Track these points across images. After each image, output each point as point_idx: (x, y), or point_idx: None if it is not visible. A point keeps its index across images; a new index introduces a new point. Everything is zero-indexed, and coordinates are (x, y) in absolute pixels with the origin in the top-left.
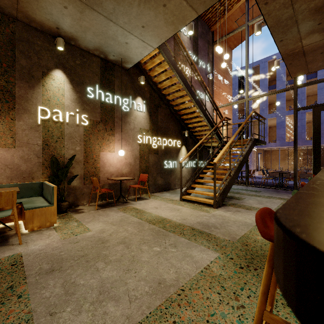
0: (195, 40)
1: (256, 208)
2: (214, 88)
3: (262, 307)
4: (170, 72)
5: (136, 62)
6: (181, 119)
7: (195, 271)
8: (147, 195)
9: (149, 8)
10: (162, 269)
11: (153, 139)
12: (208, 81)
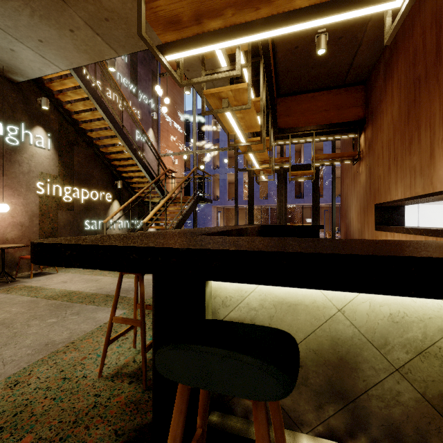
0: (133, 65)
1: None
2: (161, 130)
3: (112, 314)
4: (90, 103)
5: (33, 78)
6: (112, 165)
7: (93, 327)
8: (53, 269)
9: (48, 25)
10: (53, 334)
11: (66, 190)
12: (153, 121)
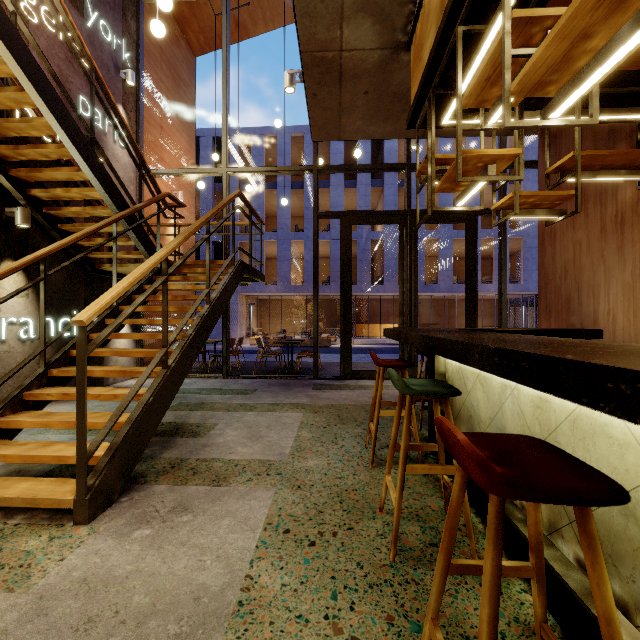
0: None
1: (245, 464)
2: (146, 121)
3: None
4: None
5: None
6: None
7: None
8: None
9: None
10: None
11: None
12: (125, 91)
